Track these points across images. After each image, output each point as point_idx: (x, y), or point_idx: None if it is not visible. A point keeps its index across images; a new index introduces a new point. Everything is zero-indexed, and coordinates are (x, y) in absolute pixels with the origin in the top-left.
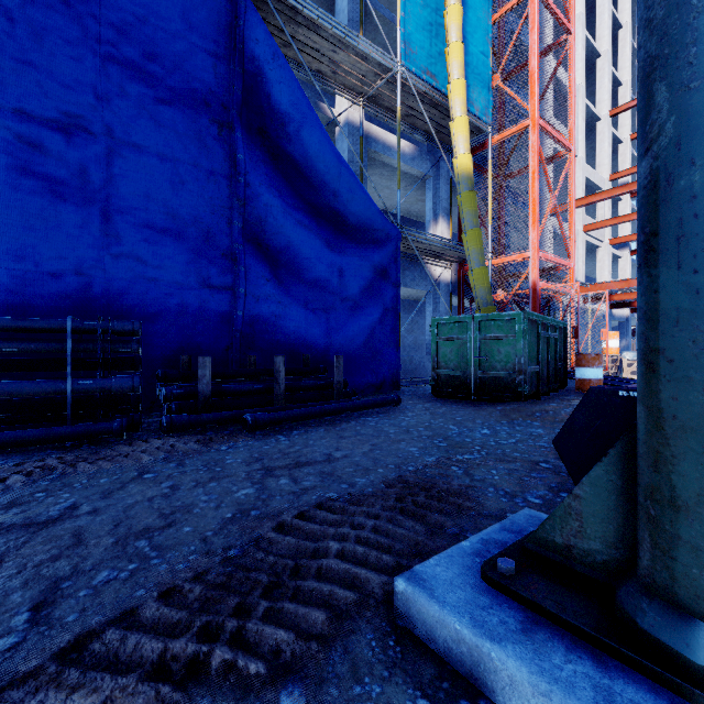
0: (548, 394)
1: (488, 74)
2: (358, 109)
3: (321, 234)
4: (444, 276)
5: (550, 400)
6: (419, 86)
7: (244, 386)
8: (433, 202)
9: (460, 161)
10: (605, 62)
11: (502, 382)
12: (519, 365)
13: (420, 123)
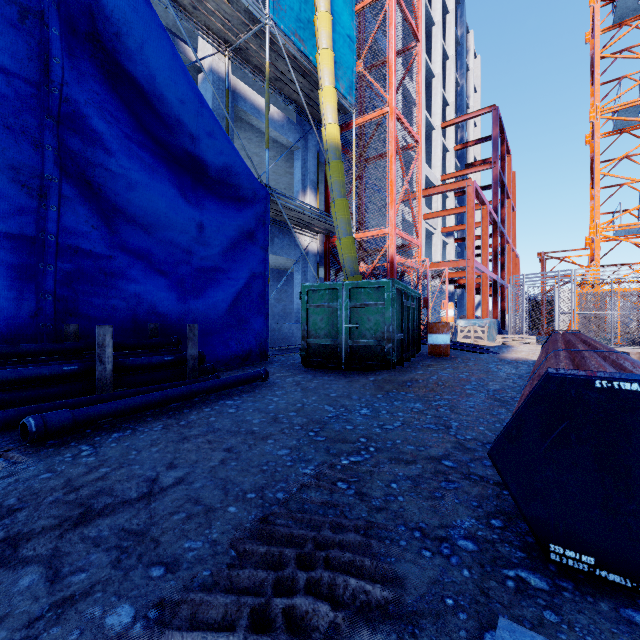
0: (409, 360)
1: (353, 57)
2: (223, 59)
3: (175, 181)
4: (312, 247)
5: (413, 367)
6: (289, 47)
7: (45, 369)
8: (302, 174)
9: (328, 130)
10: (438, 82)
11: (371, 350)
12: (388, 333)
13: (289, 91)
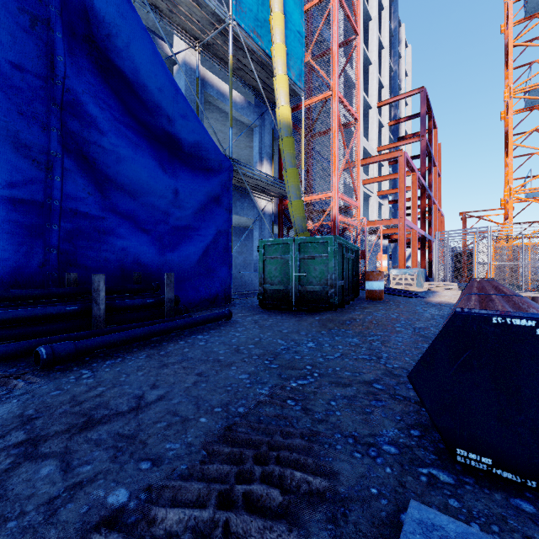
0: (349, 303)
1: (302, 49)
2: (194, 53)
3: (155, 155)
4: (268, 208)
5: (352, 308)
6: (248, 42)
7: (52, 309)
8: (259, 147)
9: (281, 111)
10: (374, 68)
11: (317, 295)
12: (331, 281)
13: (249, 78)
